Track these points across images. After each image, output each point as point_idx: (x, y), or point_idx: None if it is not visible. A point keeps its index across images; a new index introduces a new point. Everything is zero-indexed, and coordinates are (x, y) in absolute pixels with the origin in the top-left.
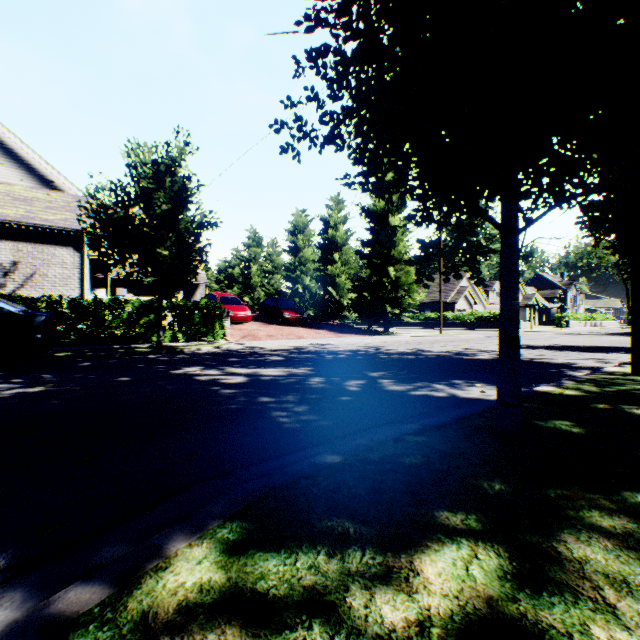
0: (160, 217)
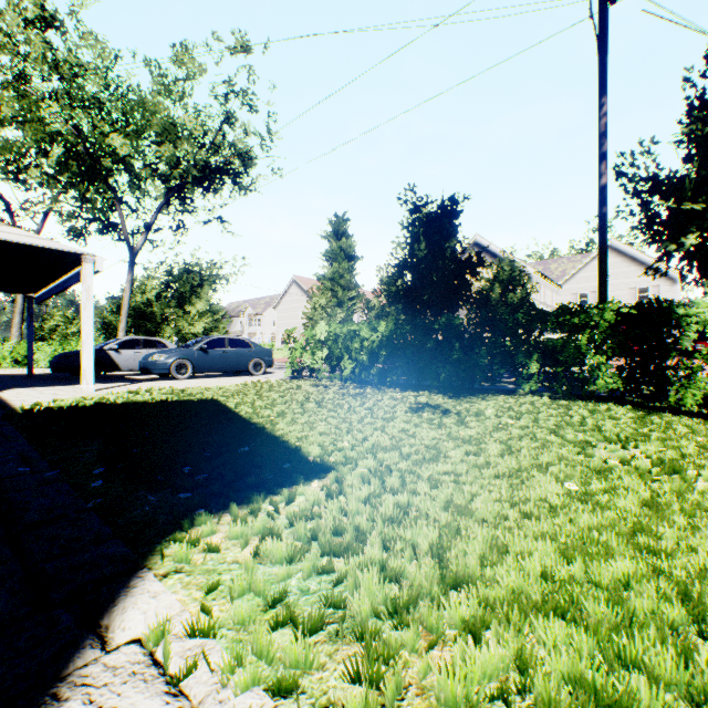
0: (497, 298)
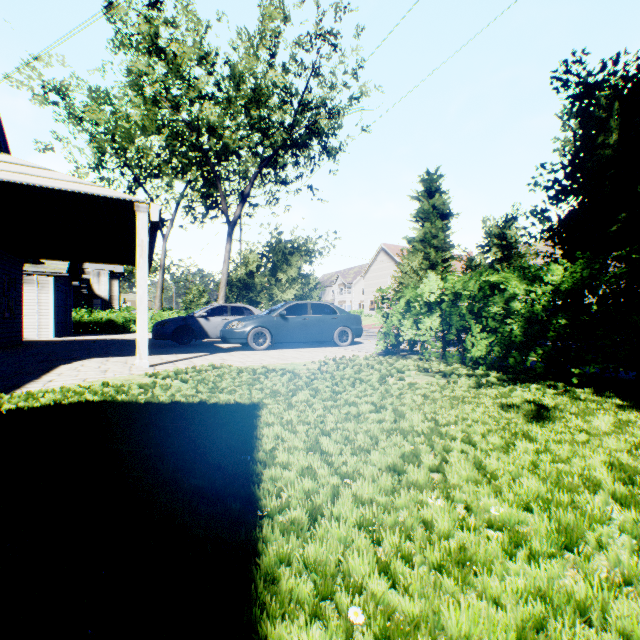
0: None
